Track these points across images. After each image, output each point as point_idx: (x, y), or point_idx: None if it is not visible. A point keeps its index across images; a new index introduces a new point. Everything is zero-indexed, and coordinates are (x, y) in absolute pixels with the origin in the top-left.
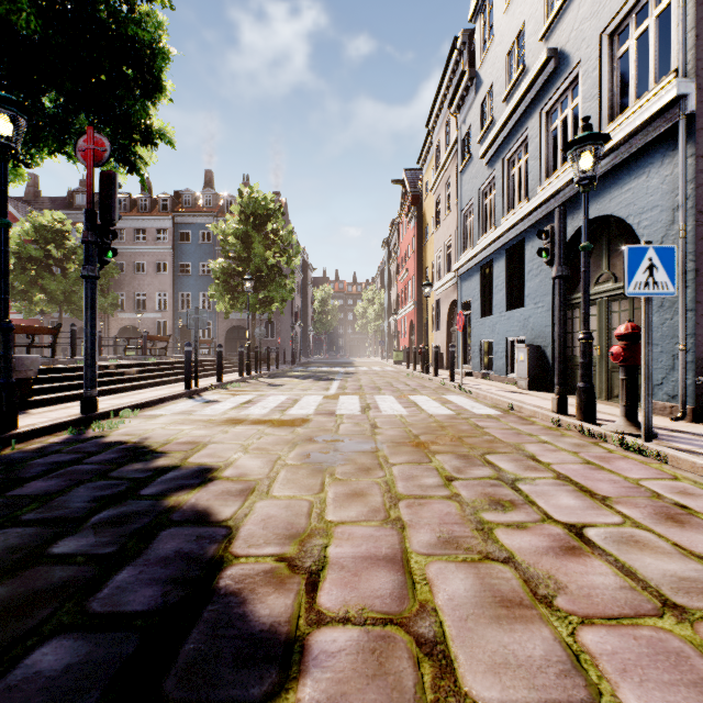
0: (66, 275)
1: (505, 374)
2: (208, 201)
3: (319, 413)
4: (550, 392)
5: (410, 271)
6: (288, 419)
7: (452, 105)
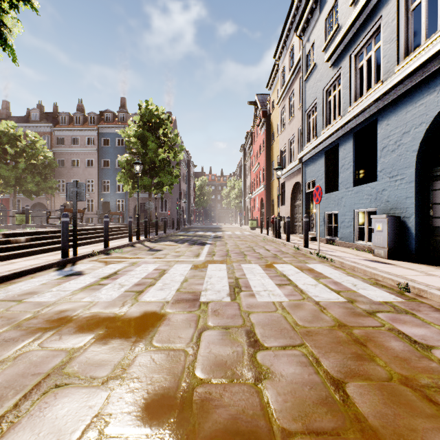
0: (16, 166)
1: (353, 241)
2: (122, 118)
3: (178, 299)
4: (414, 262)
5: (260, 164)
6: (133, 314)
7: (297, 29)
